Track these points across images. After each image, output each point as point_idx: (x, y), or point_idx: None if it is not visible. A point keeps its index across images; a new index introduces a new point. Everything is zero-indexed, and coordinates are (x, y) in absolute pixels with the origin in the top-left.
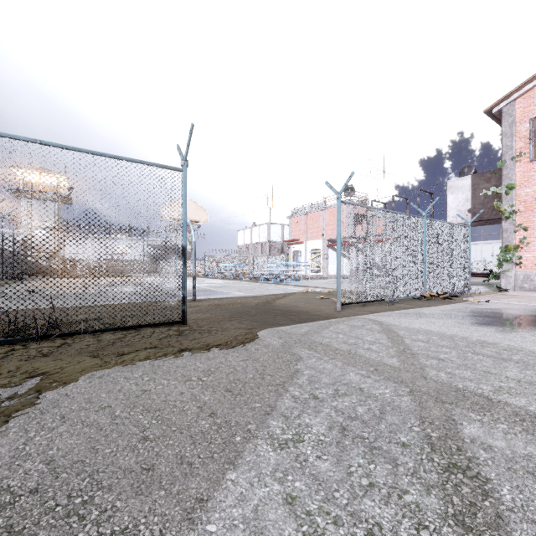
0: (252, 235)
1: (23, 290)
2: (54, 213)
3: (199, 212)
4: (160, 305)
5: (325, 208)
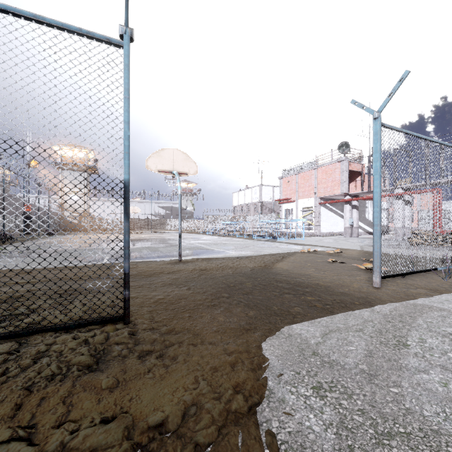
0: (245, 197)
1: (34, 245)
2: (83, 181)
3: (188, 163)
4: (137, 268)
5: (317, 166)
